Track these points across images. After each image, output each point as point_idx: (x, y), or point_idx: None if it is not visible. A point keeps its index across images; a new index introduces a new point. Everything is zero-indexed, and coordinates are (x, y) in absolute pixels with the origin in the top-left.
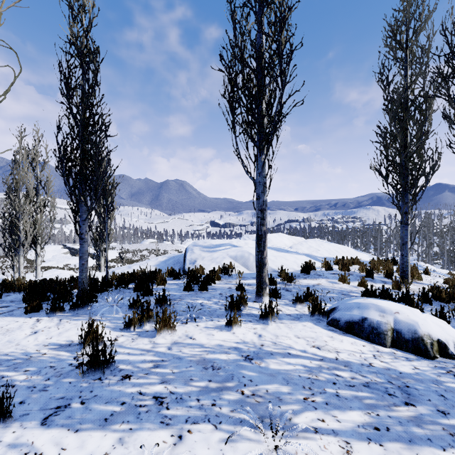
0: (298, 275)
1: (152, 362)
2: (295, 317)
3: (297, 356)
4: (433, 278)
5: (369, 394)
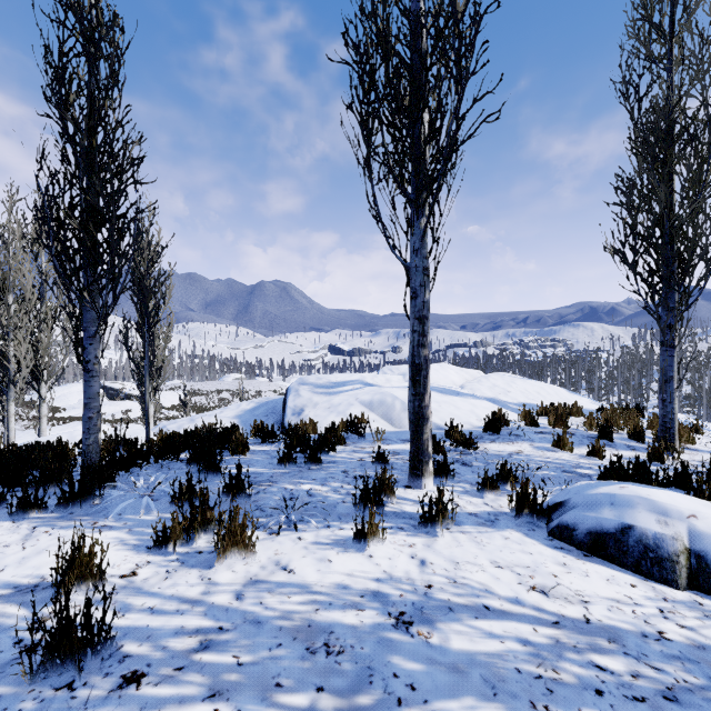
0: (481, 435)
1: (197, 633)
2: (486, 519)
3: (504, 614)
4: (709, 439)
5: None
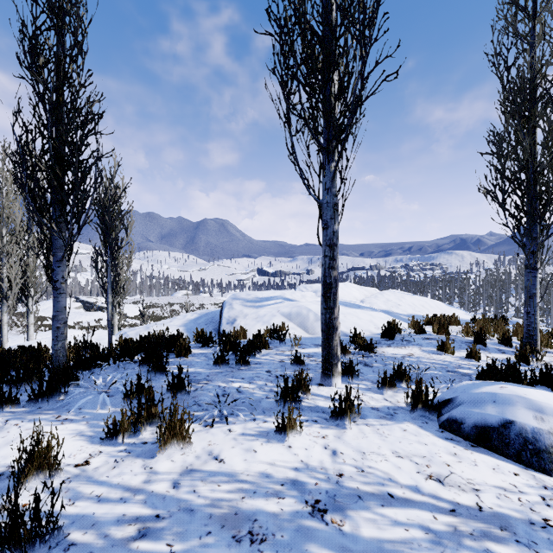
0: (379, 341)
1: (137, 521)
2: (386, 413)
3: (407, 502)
4: None
5: None
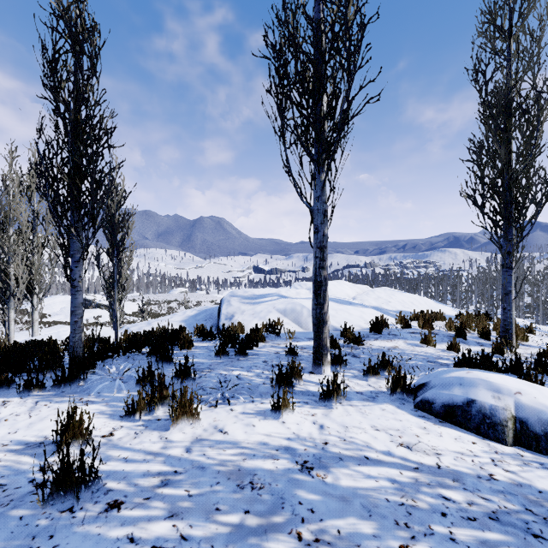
0: (367, 335)
1: (159, 475)
2: (369, 396)
3: (379, 462)
4: (539, 338)
5: (503, 537)
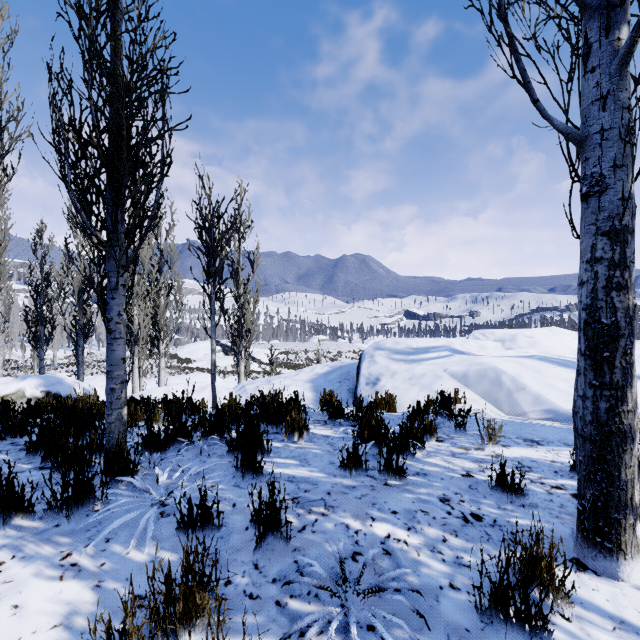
0: None
1: None
2: None
3: None
4: None
5: None
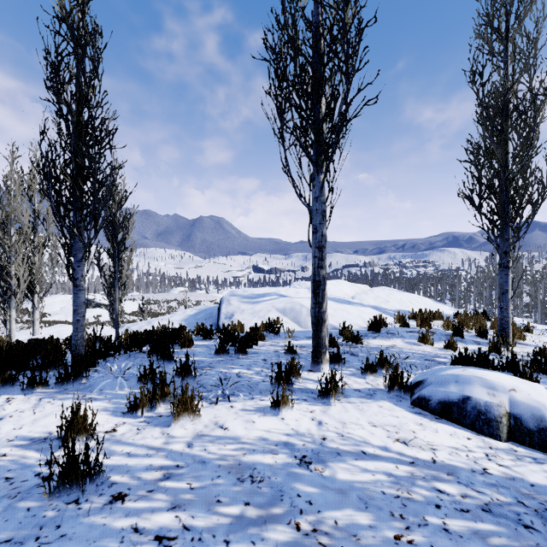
0: (366, 333)
1: (161, 469)
2: (366, 393)
3: (376, 457)
4: (536, 337)
5: (494, 527)
